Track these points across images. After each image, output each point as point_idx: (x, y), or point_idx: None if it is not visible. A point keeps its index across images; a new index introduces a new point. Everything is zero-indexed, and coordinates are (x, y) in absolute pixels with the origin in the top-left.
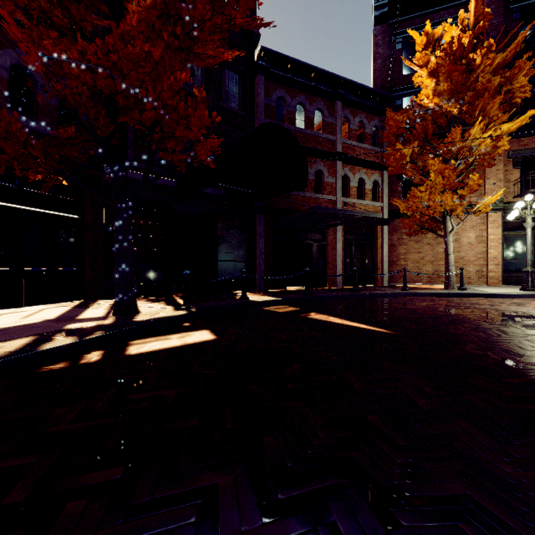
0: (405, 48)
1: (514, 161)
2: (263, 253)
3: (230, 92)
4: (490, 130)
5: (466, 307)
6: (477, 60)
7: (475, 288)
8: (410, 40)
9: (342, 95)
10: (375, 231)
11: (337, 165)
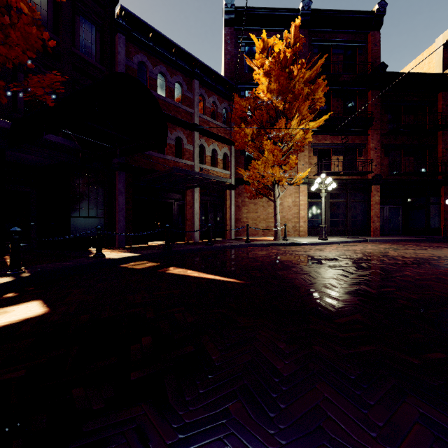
0: (247, 52)
1: (314, 151)
2: (124, 210)
3: (86, 41)
4: (303, 124)
5: (290, 254)
6: (295, 72)
7: (292, 239)
8: (250, 47)
9: (199, 75)
10: (225, 194)
11: (194, 135)
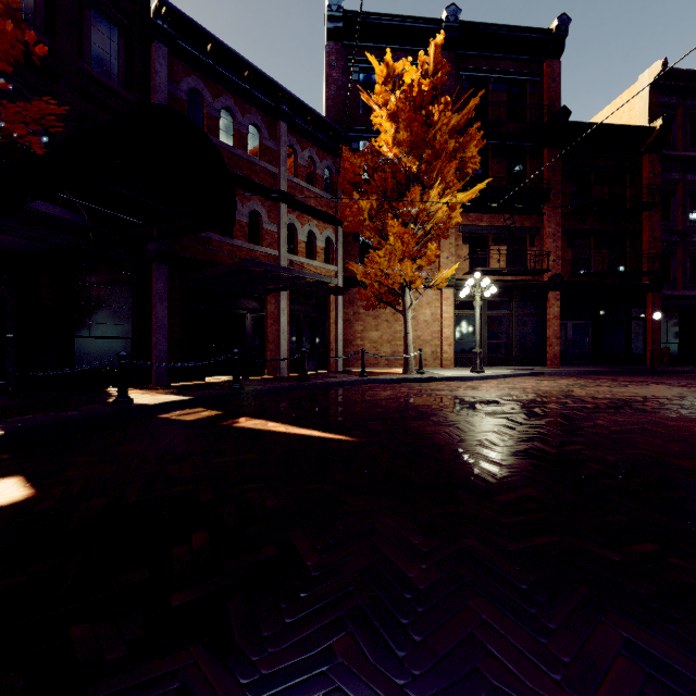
0: (362, 81)
1: (464, 237)
2: (165, 326)
3: (101, 51)
4: (448, 196)
5: (428, 394)
6: (435, 116)
7: (432, 371)
8: (368, 74)
9: (287, 115)
10: (329, 302)
11: (280, 209)
